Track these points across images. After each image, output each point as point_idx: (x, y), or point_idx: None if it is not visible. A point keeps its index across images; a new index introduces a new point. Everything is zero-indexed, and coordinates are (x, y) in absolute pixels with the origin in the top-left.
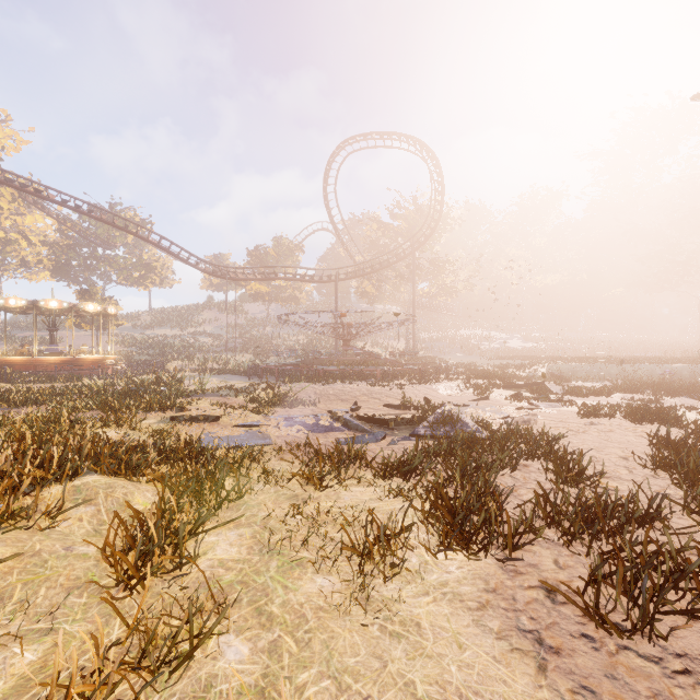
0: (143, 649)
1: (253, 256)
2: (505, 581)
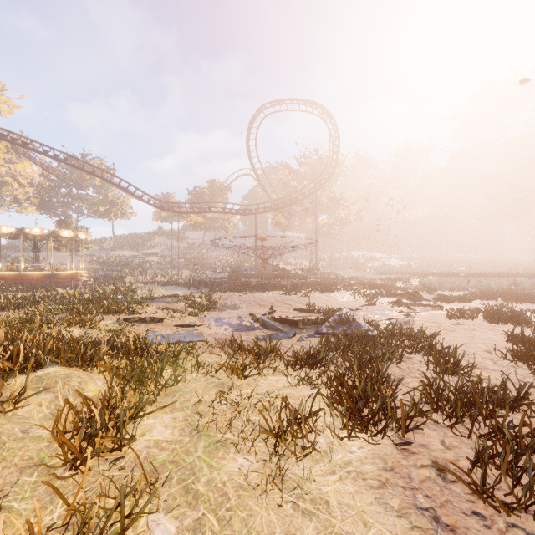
0: (77, 530)
1: (192, 195)
2: (401, 460)
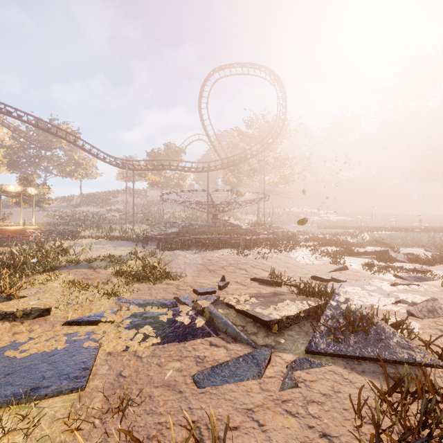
0: None
1: (150, 156)
2: None
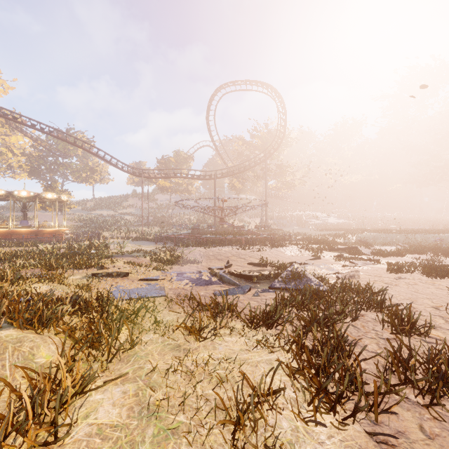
0: None
1: (160, 163)
2: None
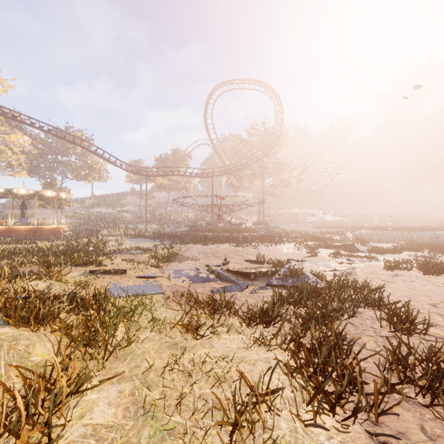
0: None
1: (158, 161)
2: None
